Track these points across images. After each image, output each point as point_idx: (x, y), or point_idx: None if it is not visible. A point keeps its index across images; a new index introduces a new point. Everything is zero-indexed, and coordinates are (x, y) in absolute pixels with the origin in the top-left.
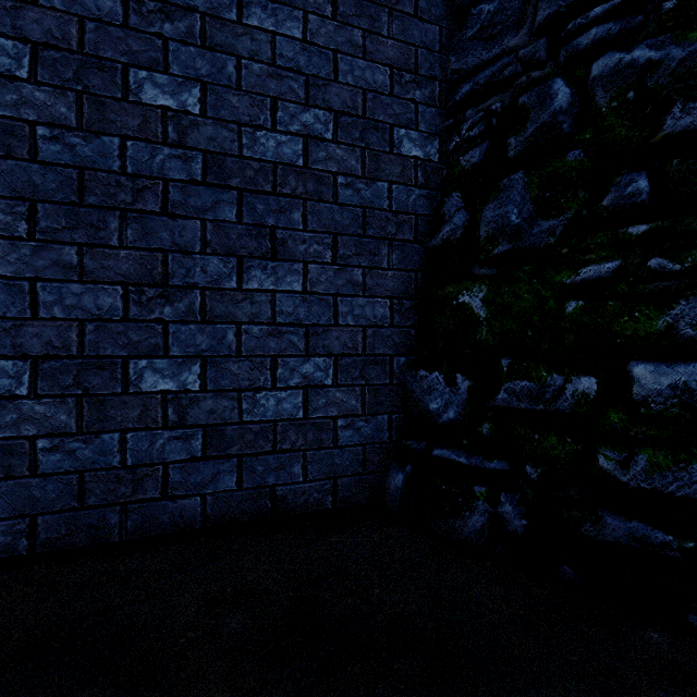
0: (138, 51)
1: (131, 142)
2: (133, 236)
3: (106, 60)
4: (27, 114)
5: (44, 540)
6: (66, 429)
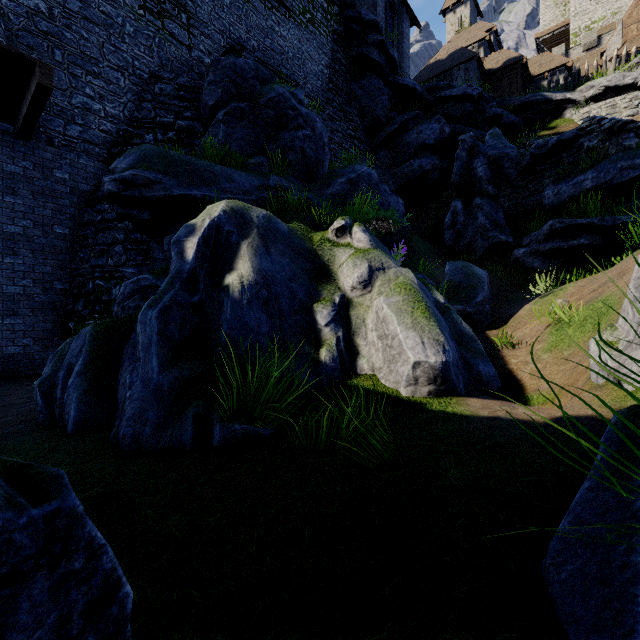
0: None
1: None
2: None
3: None
4: None
5: None
6: None
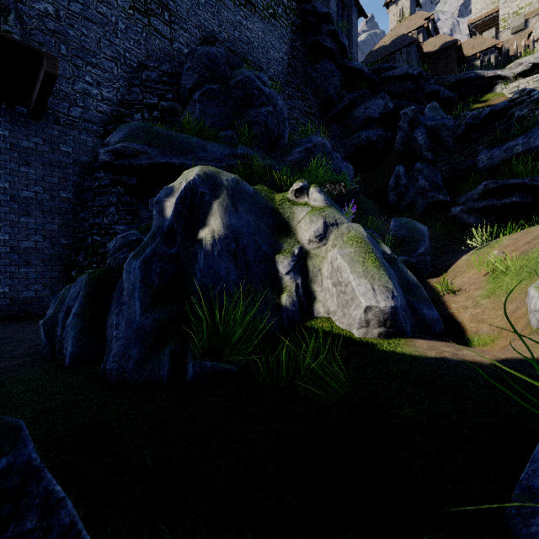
0: None
1: None
2: None
3: None
4: None
5: None
6: None
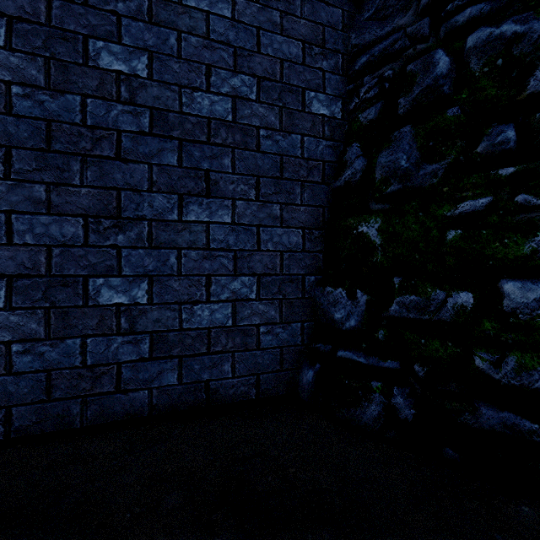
0: (96, 25)
1: (90, 99)
2: (92, 177)
3: (69, 32)
4: (3, 76)
5: (17, 427)
6: (36, 335)
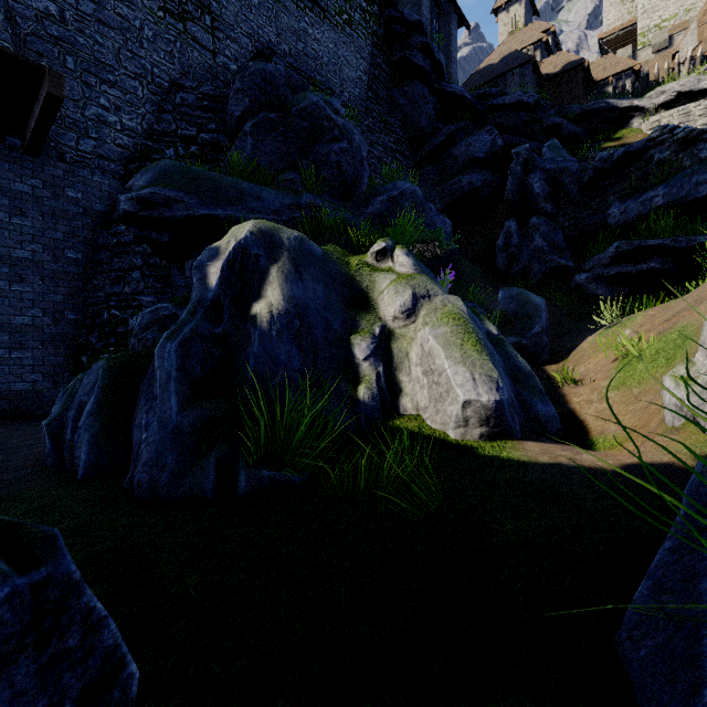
0: None
1: None
2: None
3: None
4: None
5: None
6: None
